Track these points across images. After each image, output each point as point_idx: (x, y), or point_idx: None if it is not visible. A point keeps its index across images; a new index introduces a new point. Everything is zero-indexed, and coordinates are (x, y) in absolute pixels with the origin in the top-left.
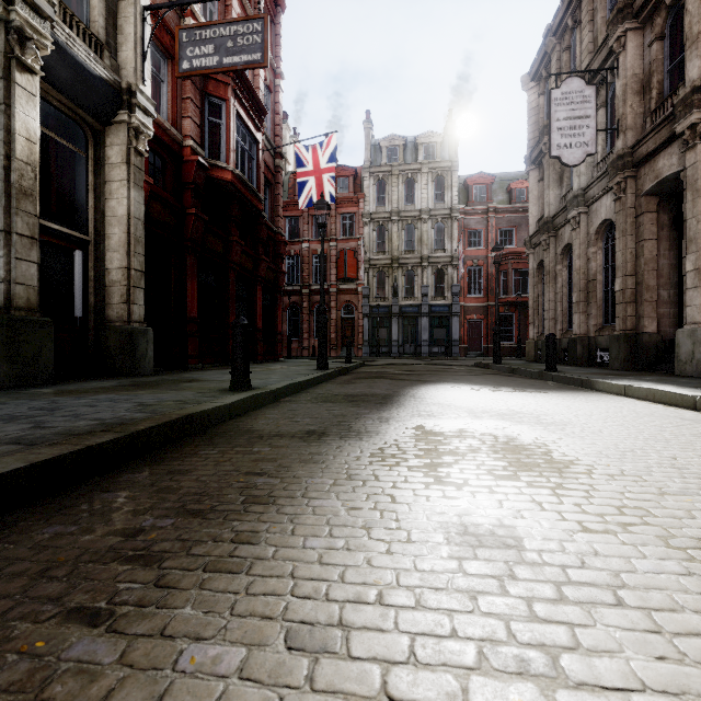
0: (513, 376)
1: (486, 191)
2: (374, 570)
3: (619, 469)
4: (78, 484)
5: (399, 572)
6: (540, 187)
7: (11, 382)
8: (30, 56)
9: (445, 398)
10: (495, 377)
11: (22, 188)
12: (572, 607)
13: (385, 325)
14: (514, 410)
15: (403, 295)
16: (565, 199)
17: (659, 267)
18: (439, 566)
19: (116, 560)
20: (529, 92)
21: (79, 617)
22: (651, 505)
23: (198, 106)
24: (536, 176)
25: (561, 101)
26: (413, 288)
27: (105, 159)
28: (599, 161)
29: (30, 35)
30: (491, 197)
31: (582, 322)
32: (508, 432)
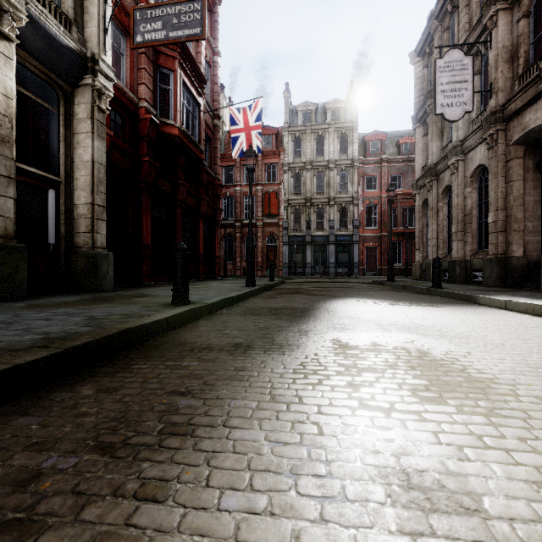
0: (405, 291)
1: (380, 145)
2: None
3: None
4: (1, 405)
5: None
6: (424, 141)
7: None
8: (7, 26)
9: (354, 311)
10: (391, 292)
11: (0, 136)
12: None
13: (300, 251)
14: (416, 323)
15: (315, 227)
16: (446, 149)
17: (525, 203)
18: None
19: None
20: (415, 65)
21: None
22: None
23: (151, 75)
24: (421, 132)
25: (444, 68)
26: (322, 222)
27: (74, 115)
28: (474, 118)
29: (6, 8)
30: (384, 150)
31: (459, 248)
32: (418, 345)
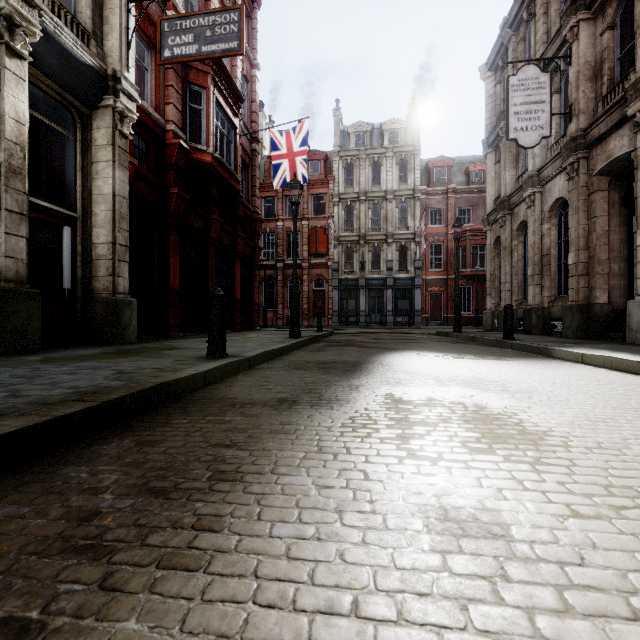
0: (473, 344)
1: (446, 173)
2: (347, 567)
3: (595, 441)
4: (43, 457)
5: (376, 570)
6: (497, 169)
7: (0, 350)
8: (19, 42)
9: (411, 365)
10: (457, 345)
11: (11, 167)
12: (582, 622)
13: (353, 297)
14: (479, 377)
15: (370, 269)
16: (521, 180)
17: (610, 242)
18: (421, 563)
19: (63, 551)
20: (487, 81)
21: (4, 632)
22: (639, 484)
23: (180, 93)
24: (493, 159)
25: (518, 87)
26: (379, 263)
27: (92, 141)
28: (553, 144)
29: (18, 22)
30: (450, 179)
31: (536, 294)
32: (477, 400)
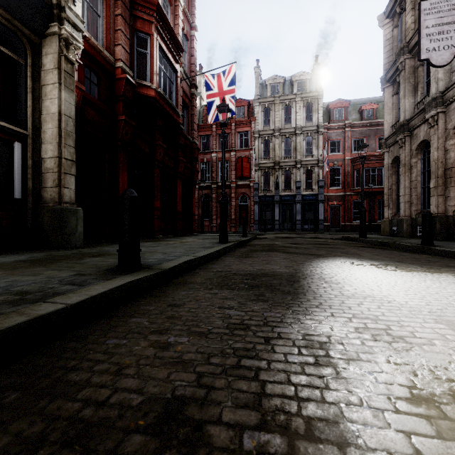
0: (390, 249)
1: (343, 112)
2: None
3: None
4: None
5: None
6: (394, 100)
7: None
8: None
9: (365, 283)
10: (377, 250)
11: None
12: None
13: (269, 210)
14: None
15: (282, 188)
16: (423, 103)
17: None
18: None
19: None
20: (384, 27)
21: None
22: None
23: (128, 37)
24: (390, 92)
25: (430, 10)
26: (290, 183)
27: (41, 66)
28: None
29: None
30: (347, 117)
31: (440, 203)
32: None
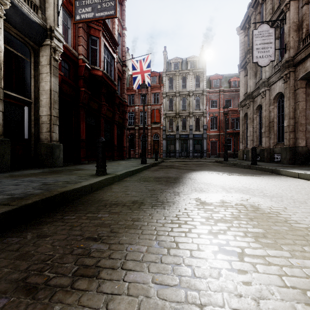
0: (235, 167)
1: (219, 82)
2: None
3: None
4: None
5: None
6: (245, 79)
7: None
8: None
9: (206, 179)
10: (227, 167)
11: None
12: None
13: (172, 143)
14: (246, 187)
15: (181, 129)
16: (258, 83)
17: (306, 114)
18: None
19: None
20: (240, 35)
21: None
22: None
23: (86, 40)
24: (243, 74)
25: (258, 35)
26: (185, 126)
27: (39, 63)
28: (275, 65)
29: None
30: (221, 85)
31: (266, 141)
32: (251, 202)
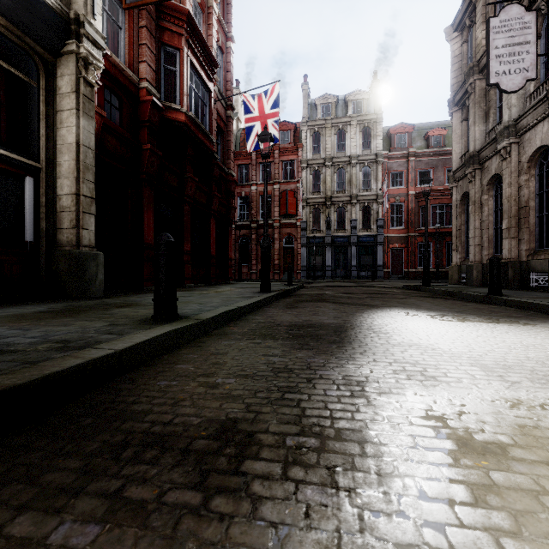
0: (454, 299)
1: (407, 138)
2: None
3: None
4: None
5: None
6: (463, 126)
7: None
8: None
9: (414, 332)
10: (439, 300)
11: None
12: None
13: (319, 253)
14: (544, 362)
15: (335, 227)
16: (495, 132)
17: None
18: None
19: None
20: (452, 42)
21: None
22: None
23: (154, 53)
24: (459, 117)
25: (499, 29)
26: (343, 222)
27: (56, 89)
28: (533, 91)
29: None
30: (411, 144)
31: (513, 247)
32: None
